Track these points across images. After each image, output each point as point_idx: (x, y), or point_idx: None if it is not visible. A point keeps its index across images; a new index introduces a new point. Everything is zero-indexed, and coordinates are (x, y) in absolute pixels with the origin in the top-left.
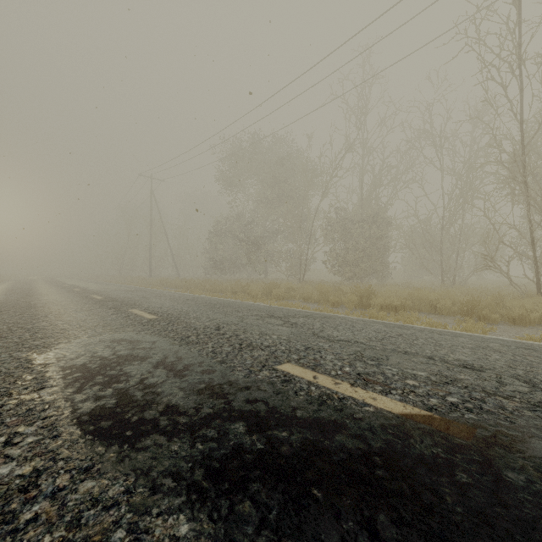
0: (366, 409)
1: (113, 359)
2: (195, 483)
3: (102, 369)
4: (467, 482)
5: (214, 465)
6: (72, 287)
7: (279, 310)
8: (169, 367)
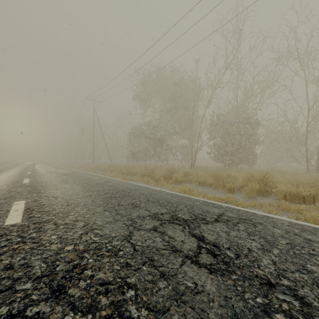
0: None
1: None
2: None
3: None
4: None
5: None
6: (30, 170)
7: (181, 202)
8: None
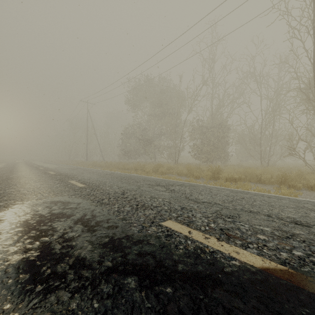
0: (233, 263)
1: (48, 216)
2: None
3: (37, 225)
4: None
5: None
6: (39, 167)
7: (162, 181)
8: (85, 223)
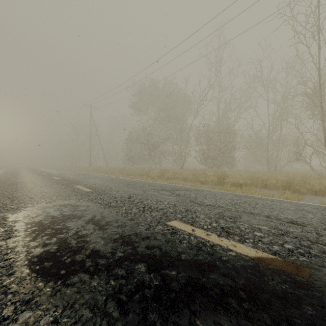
0: (230, 253)
1: (60, 217)
2: (106, 314)
3: (52, 224)
4: (313, 314)
5: (122, 298)
6: (42, 172)
7: (168, 186)
8: (96, 223)
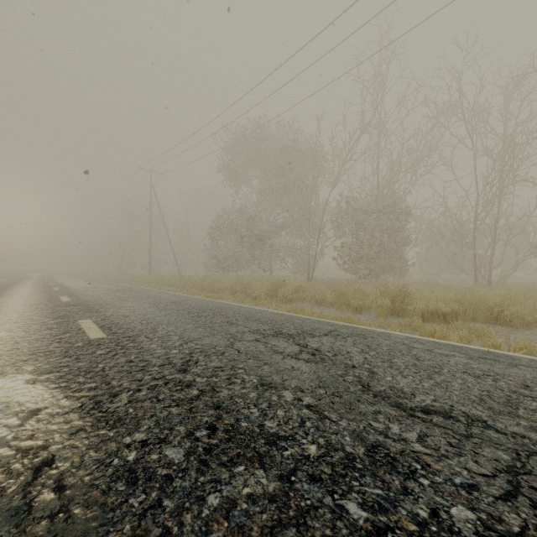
0: None
1: None
2: None
3: None
4: None
5: None
6: (55, 286)
7: (288, 320)
8: None
